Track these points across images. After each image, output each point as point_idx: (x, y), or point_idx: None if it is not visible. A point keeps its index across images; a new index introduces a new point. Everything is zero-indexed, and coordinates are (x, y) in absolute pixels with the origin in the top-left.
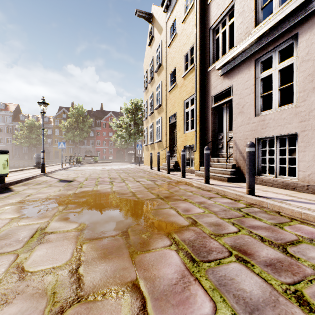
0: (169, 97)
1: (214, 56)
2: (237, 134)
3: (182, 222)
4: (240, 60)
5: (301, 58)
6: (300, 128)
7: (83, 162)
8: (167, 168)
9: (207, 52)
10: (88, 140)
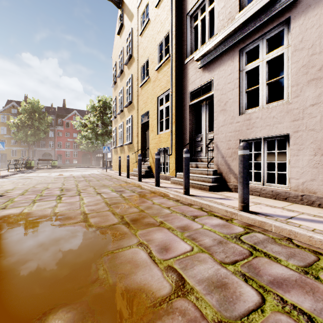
0: (140, 93)
1: (192, 47)
2: (219, 135)
3: (159, 286)
4: (222, 49)
5: (294, 46)
6: (292, 128)
7: (37, 167)
8: (138, 174)
9: (185, 41)
10: (46, 141)
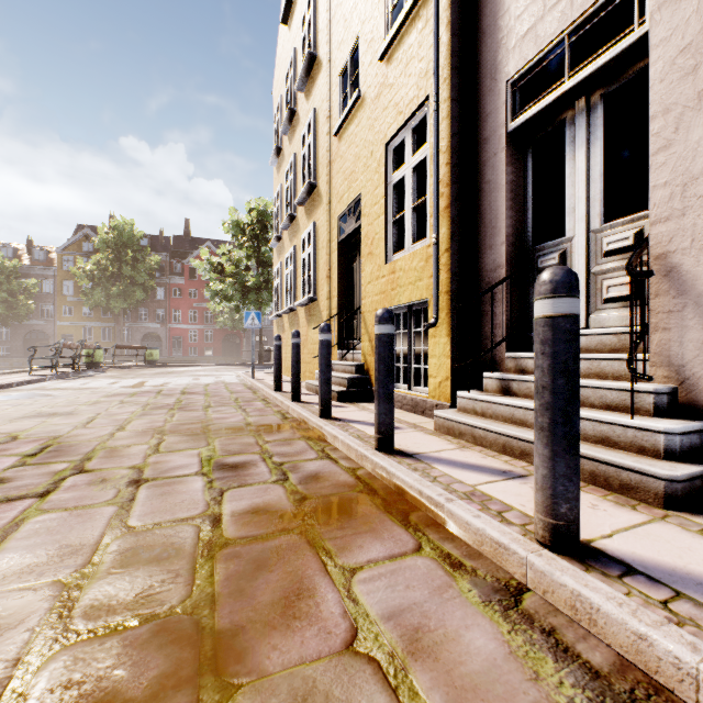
0: (337, 153)
1: None
2: (691, 218)
3: None
4: None
5: None
6: None
7: (113, 364)
8: (320, 393)
9: None
10: (151, 308)
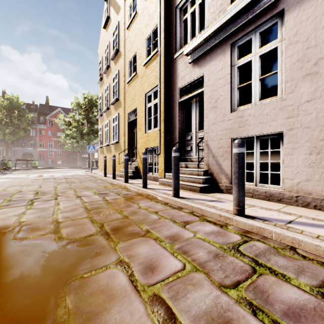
0: (128, 90)
1: (182, 41)
2: (210, 134)
3: None
4: (213, 43)
5: (288, 40)
6: (287, 125)
7: (15, 168)
8: (124, 175)
9: (174, 35)
10: (27, 140)
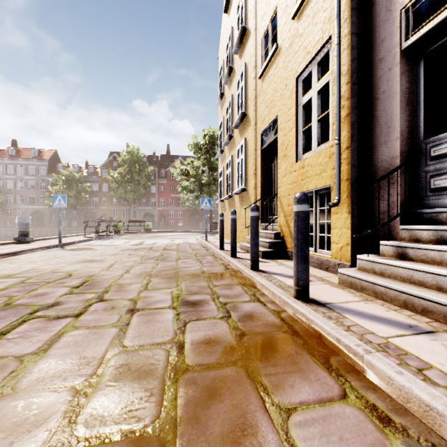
0: (260, 90)
1: None
2: None
3: None
4: None
5: None
6: None
7: (127, 230)
8: (251, 253)
9: None
10: (148, 198)
